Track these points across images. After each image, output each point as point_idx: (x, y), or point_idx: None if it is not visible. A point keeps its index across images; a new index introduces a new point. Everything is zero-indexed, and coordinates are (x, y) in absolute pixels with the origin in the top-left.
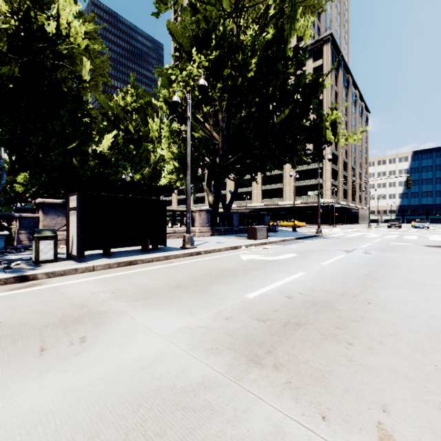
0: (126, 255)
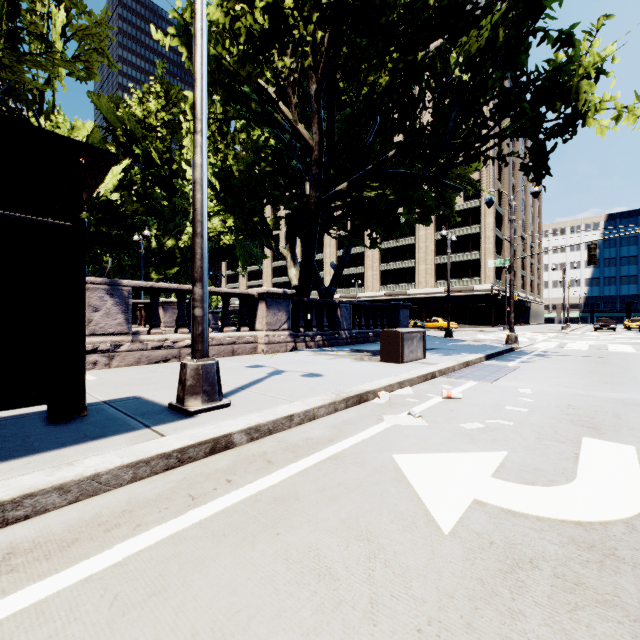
0: None
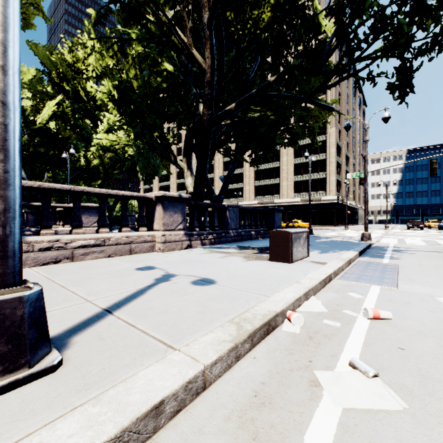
0: None
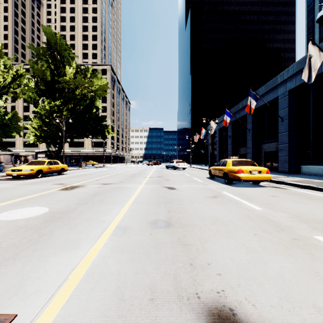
0: None
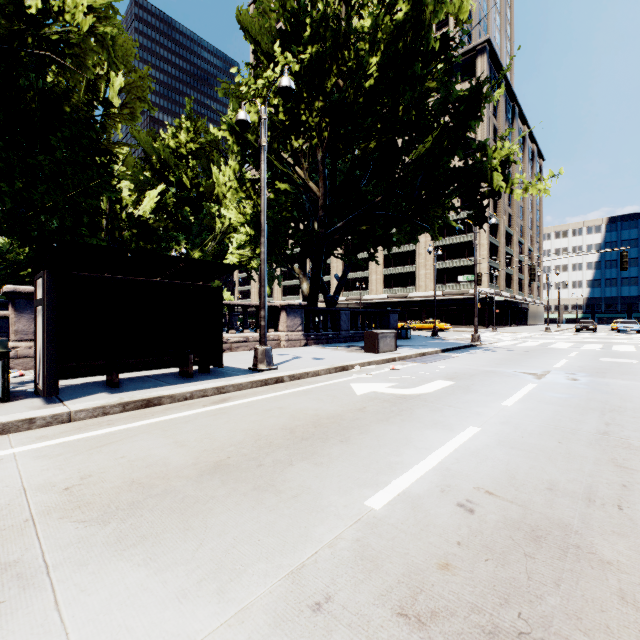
0: (147, 385)
